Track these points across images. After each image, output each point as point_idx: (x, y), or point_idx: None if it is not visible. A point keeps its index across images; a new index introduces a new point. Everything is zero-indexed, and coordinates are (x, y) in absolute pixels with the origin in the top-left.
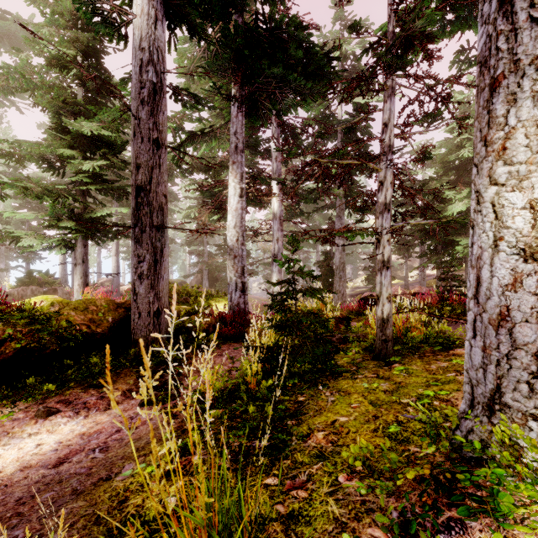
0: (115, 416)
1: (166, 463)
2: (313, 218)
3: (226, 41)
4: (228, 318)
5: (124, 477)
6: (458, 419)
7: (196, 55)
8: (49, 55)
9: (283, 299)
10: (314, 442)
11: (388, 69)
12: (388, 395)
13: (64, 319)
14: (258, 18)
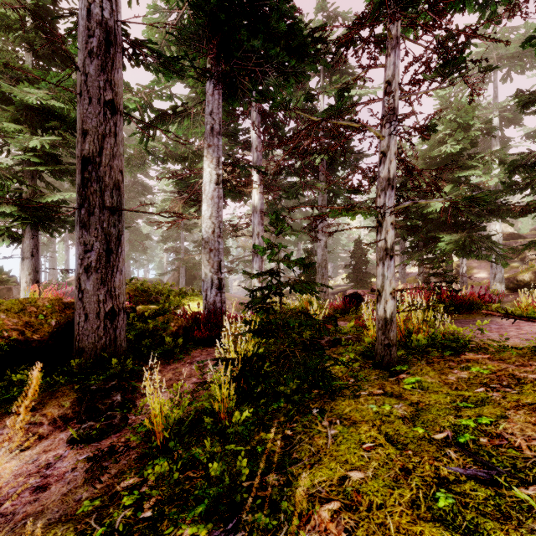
0: (27, 462)
1: None
2: (295, 216)
3: (199, 1)
4: (201, 318)
5: None
6: None
7: (168, 29)
8: None
9: (265, 295)
10: (318, 533)
11: (397, 5)
12: (410, 426)
13: None
14: None
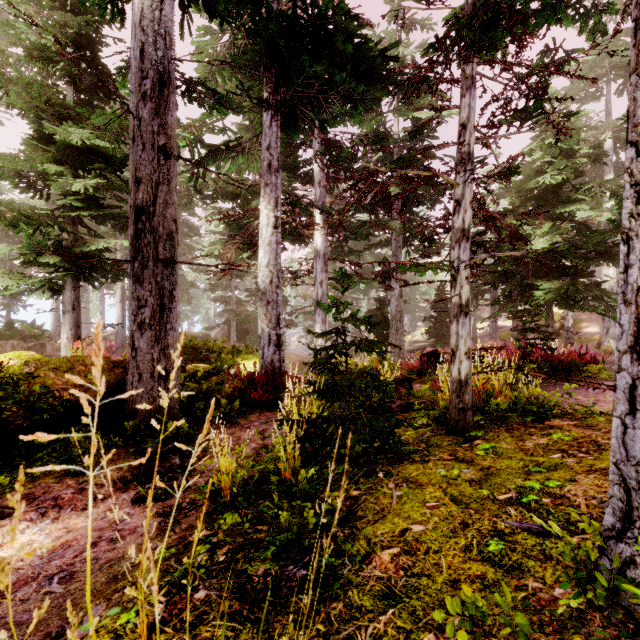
0: (96, 519)
1: (152, 607)
2: (364, 259)
3: (256, 27)
4: (258, 379)
5: (83, 634)
6: (602, 538)
7: (219, 52)
8: (29, 43)
9: (330, 355)
10: (378, 569)
11: (470, 48)
12: (476, 488)
13: (39, 382)
14: (297, 5)
